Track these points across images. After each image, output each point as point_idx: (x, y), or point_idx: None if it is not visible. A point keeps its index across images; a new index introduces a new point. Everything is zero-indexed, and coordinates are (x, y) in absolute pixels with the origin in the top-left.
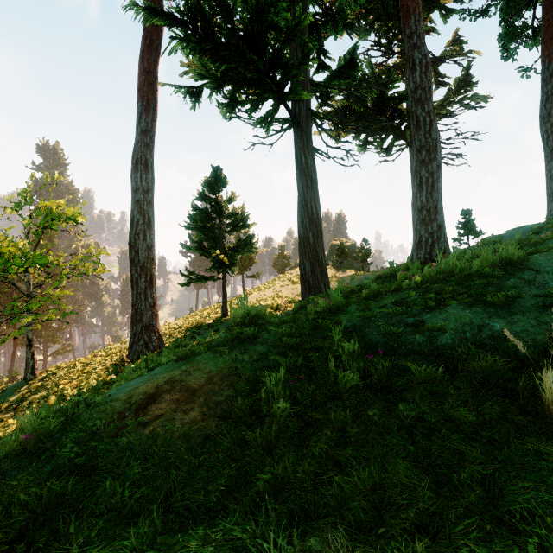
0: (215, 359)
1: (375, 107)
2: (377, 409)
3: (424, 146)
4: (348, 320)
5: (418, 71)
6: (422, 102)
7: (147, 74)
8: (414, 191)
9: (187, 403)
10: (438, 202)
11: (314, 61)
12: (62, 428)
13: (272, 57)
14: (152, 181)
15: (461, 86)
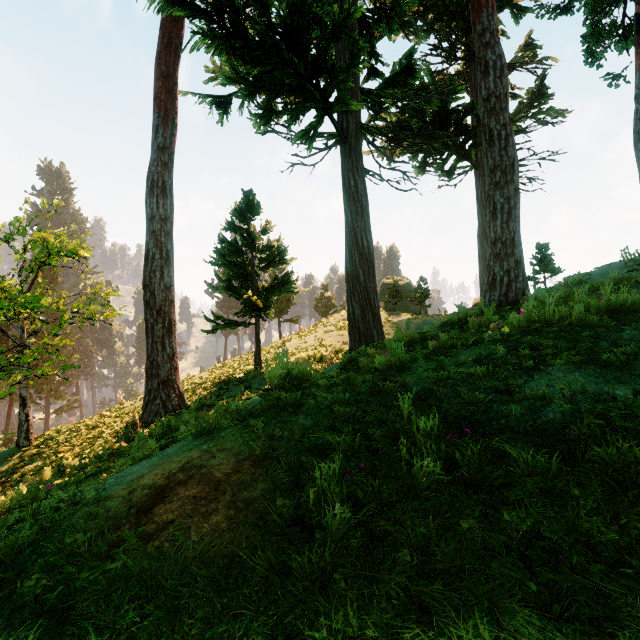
0: (246, 434)
1: (435, 122)
2: (472, 519)
3: (499, 165)
4: (416, 382)
5: (492, 75)
6: (497, 112)
7: (165, 79)
8: (480, 221)
9: (208, 501)
10: (516, 233)
11: (365, 63)
12: (36, 539)
13: (315, 58)
14: (171, 208)
15: (535, 99)
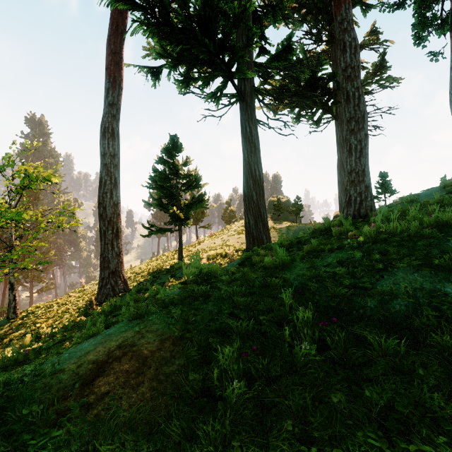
0: (168, 319)
1: (307, 86)
2: (340, 393)
3: (353, 117)
4: (295, 278)
5: (348, 52)
6: (352, 79)
7: (113, 55)
8: (339, 156)
9: (137, 375)
10: (365, 166)
11: (257, 44)
12: (3, 405)
13: (221, 40)
14: (118, 147)
15: (378, 70)
